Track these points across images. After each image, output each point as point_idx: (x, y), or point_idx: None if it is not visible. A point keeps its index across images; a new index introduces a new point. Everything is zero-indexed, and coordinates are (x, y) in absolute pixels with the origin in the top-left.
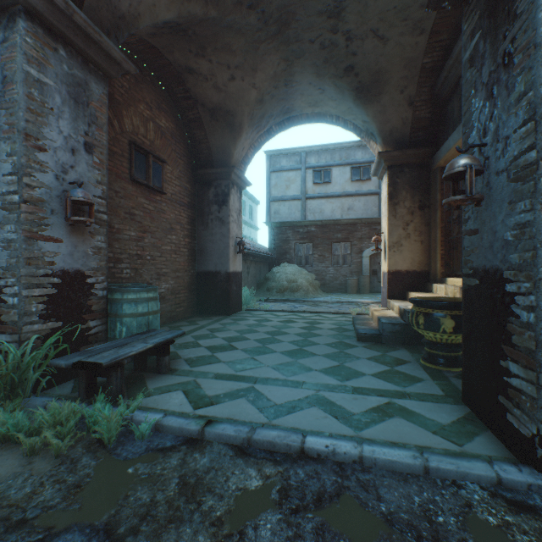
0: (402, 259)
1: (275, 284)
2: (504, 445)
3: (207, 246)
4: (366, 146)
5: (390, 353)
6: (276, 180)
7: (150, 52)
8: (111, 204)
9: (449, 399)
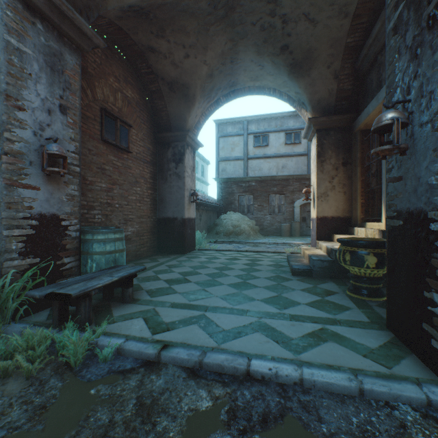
0: (328, 207)
1: (222, 229)
2: (428, 368)
3: (166, 197)
4: (297, 115)
5: (320, 285)
6: (223, 144)
7: (118, 33)
8: (85, 160)
9: (374, 325)
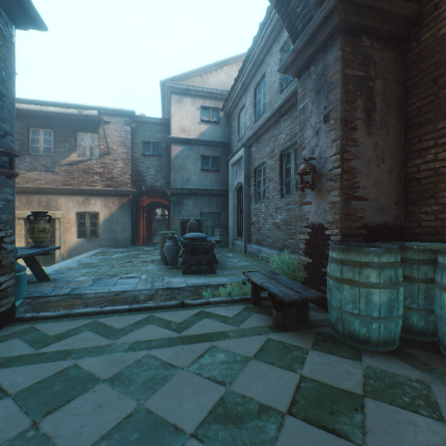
0: None
1: None
2: None
3: None
4: None
5: None
6: None
7: None
8: None
9: None
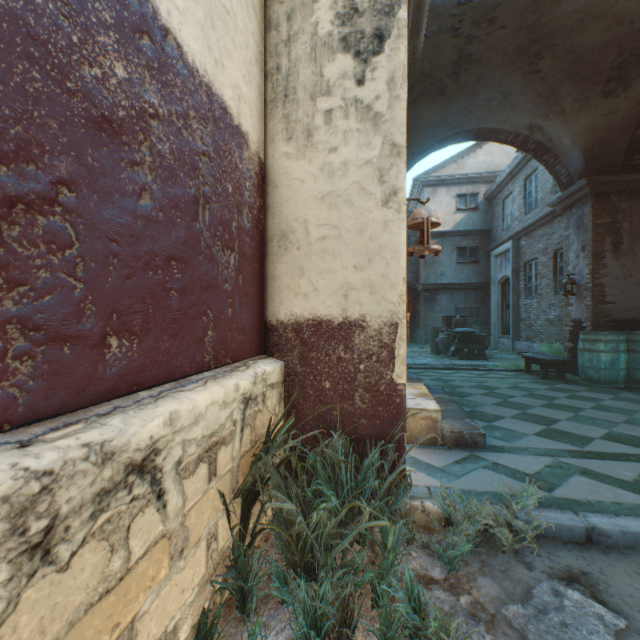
0: None
1: None
2: None
3: None
4: None
5: None
6: None
7: None
8: None
9: None
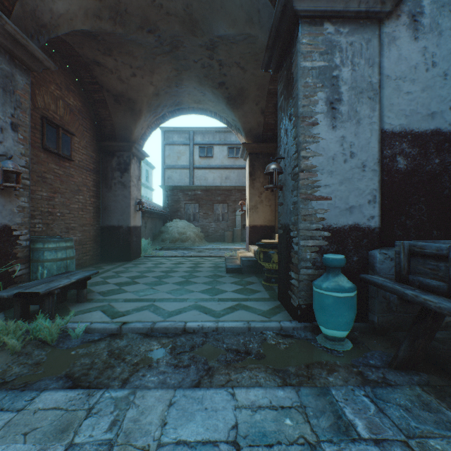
0: (258, 217)
1: (169, 236)
2: (290, 315)
3: (110, 205)
4: None
5: (246, 279)
6: (169, 152)
7: (61, 44)
8: None
9: (271, 299)
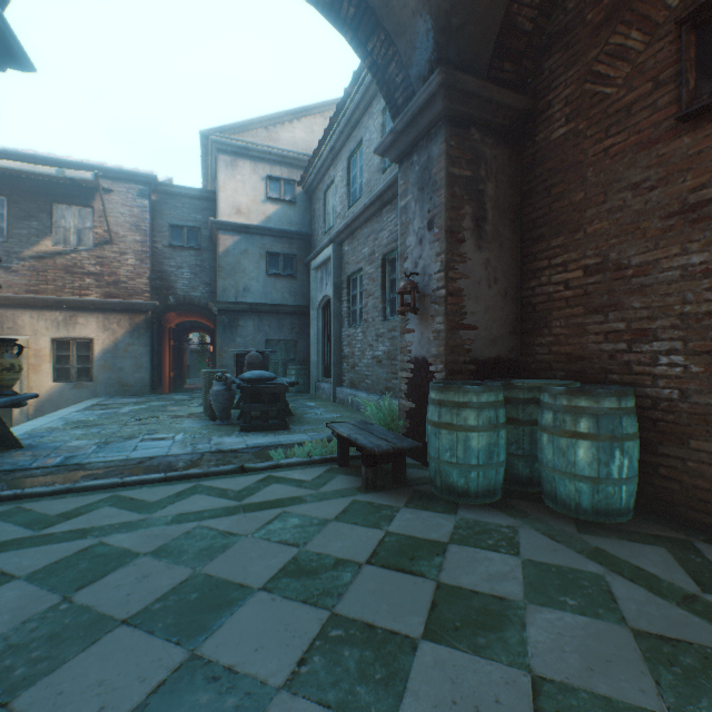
0: None
1: None
2: None
3: None
4: None
5: None
6: None
7: None
8: (620, 221)
9: None
